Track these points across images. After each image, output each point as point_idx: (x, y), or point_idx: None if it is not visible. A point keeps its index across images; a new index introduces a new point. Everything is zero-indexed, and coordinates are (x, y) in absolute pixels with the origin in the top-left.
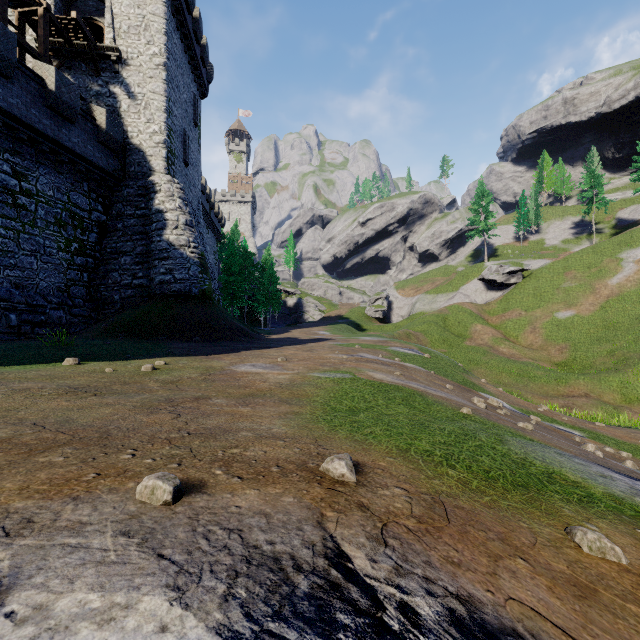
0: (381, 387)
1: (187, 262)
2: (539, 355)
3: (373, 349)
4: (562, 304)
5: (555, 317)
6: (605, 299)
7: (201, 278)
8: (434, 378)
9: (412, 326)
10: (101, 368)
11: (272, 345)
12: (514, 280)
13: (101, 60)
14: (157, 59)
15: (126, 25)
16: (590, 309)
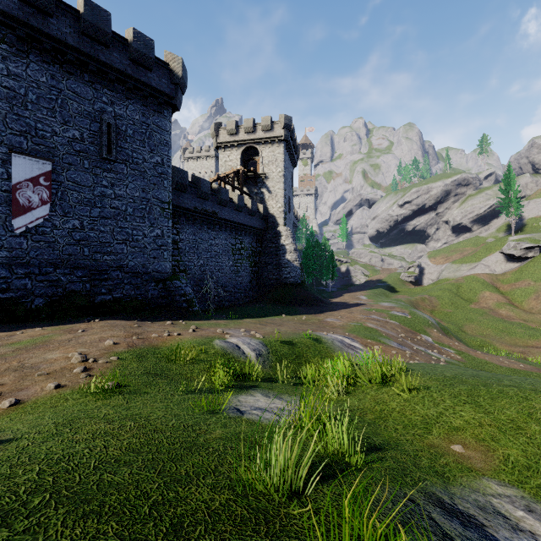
0: (367, 328)
1: (295, 268)
2: (533, 318)
3: (381, 313)
4: None
5: None
6: None
7: (301, 275)
8: (398, 327)
9: (430, 292)
10: (292, 318)
11: (335, 309)
12: (531, 254)
13: (257, 178)
14: (280, 173)
15: (267, 161)
16: None
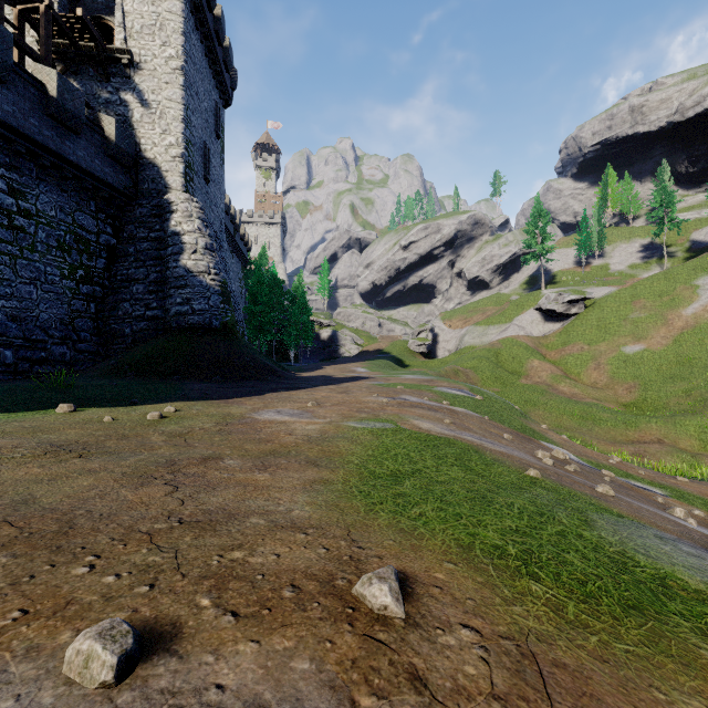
0: (429, 441)
1: (207, 291)
2: (604, 395)
3: (417, 390)
4: (630, 337)
5: (622, 352)
6: (679, 331)
7: (223, 309)
8: (489, 425)
9: (460, 362)
10: (99, 416)
11: (302, 385)
12: (575, 310)
13: (111, 64)
14: (174, 62)
15: (139, 24)
16: (662, 343)
